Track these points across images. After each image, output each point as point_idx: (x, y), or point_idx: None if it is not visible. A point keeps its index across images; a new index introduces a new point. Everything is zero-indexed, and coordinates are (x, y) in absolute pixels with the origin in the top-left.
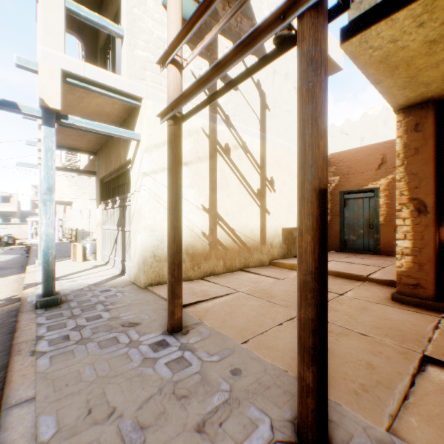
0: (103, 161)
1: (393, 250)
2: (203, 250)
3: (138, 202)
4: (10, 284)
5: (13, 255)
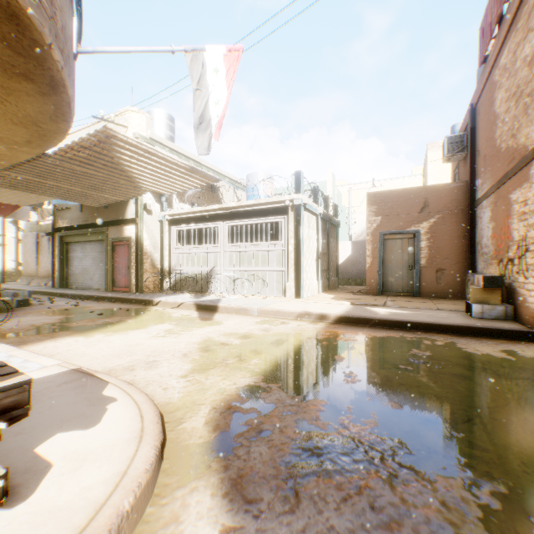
0: None
1: None
2: (14, 273)
3: None
4: None
5: None
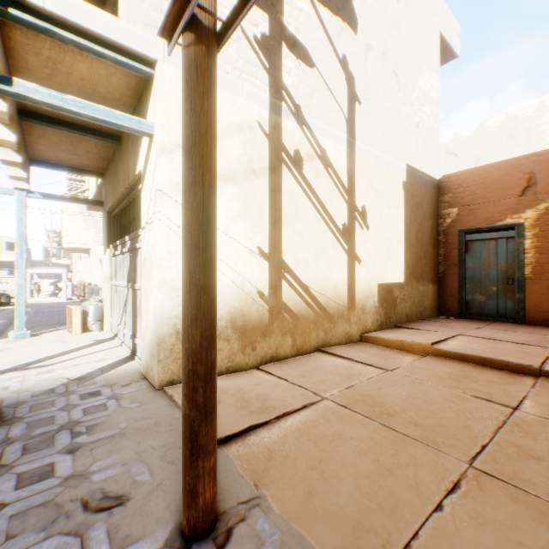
0: (110, 185)
1: (546, 318)
2: (260, 320)
3: (150, 241)
4: None
5: None
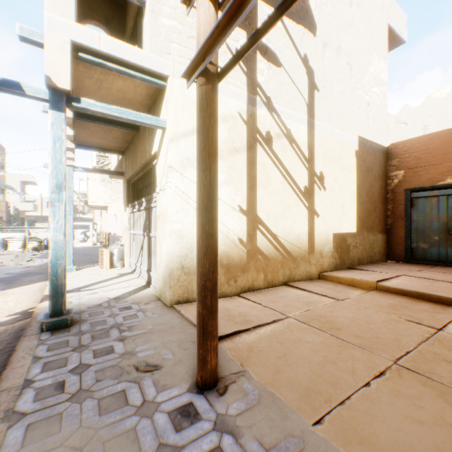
0: (129, 160)
1: None
2: (240, 260)
3: (163, 202)
4: (32, 293)
5: (48, 259)
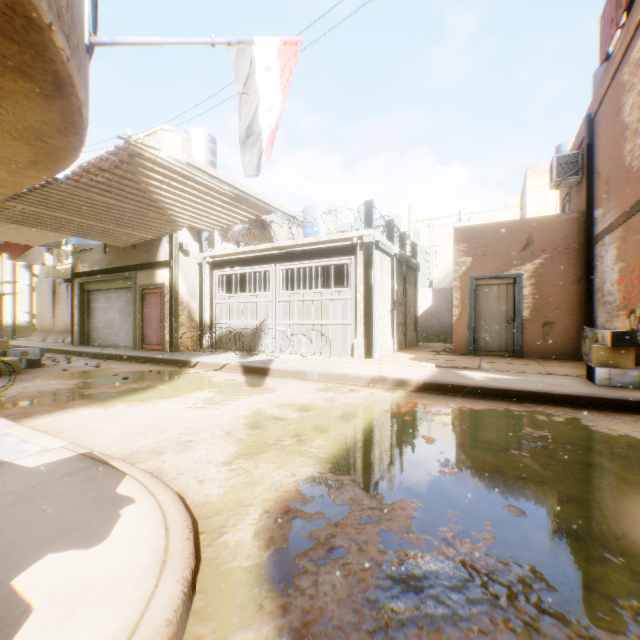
0: None
1: None
2: (27, 327)
3: None
4: None
5: None
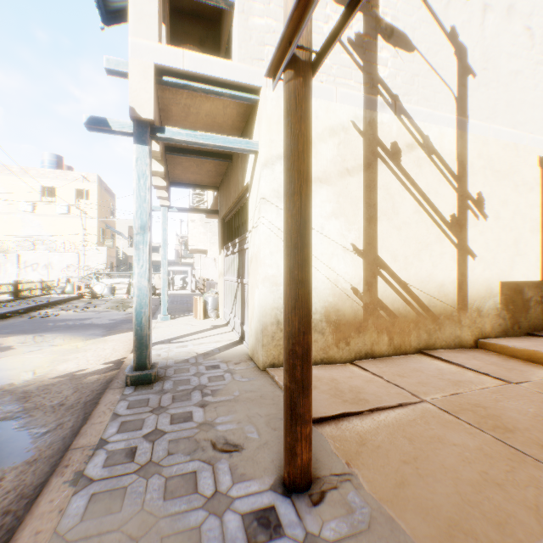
0: (223, 196)
1: None
2: (354, 316)
3: (256, 242)
4: (128, 341)
5: None
